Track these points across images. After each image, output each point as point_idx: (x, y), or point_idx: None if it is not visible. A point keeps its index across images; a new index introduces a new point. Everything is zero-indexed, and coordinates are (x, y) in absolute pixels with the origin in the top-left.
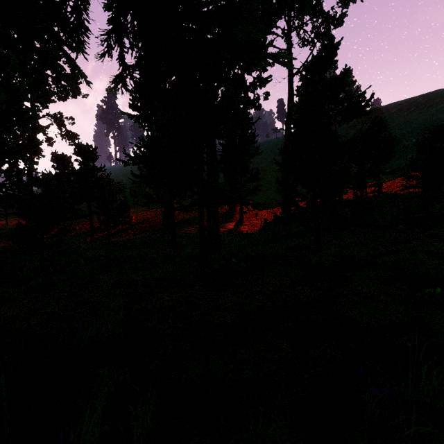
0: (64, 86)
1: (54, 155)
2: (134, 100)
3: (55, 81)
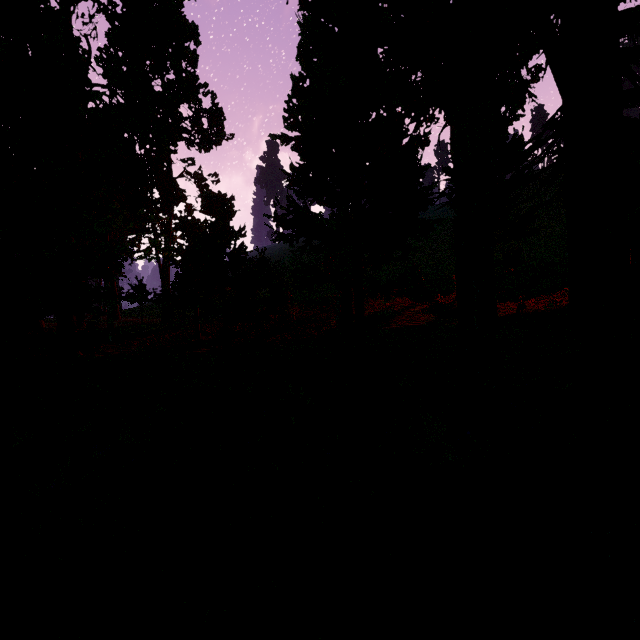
0: (206, 130)
1: (183, 222)
2: (290, 110)
3: (194, 123)
